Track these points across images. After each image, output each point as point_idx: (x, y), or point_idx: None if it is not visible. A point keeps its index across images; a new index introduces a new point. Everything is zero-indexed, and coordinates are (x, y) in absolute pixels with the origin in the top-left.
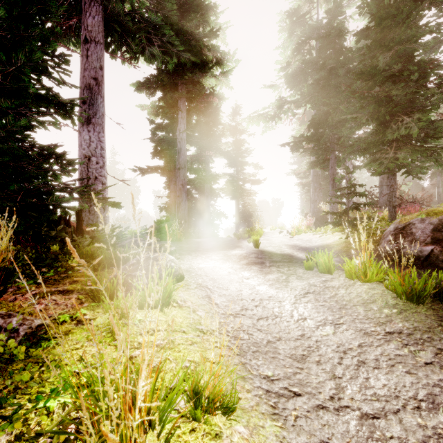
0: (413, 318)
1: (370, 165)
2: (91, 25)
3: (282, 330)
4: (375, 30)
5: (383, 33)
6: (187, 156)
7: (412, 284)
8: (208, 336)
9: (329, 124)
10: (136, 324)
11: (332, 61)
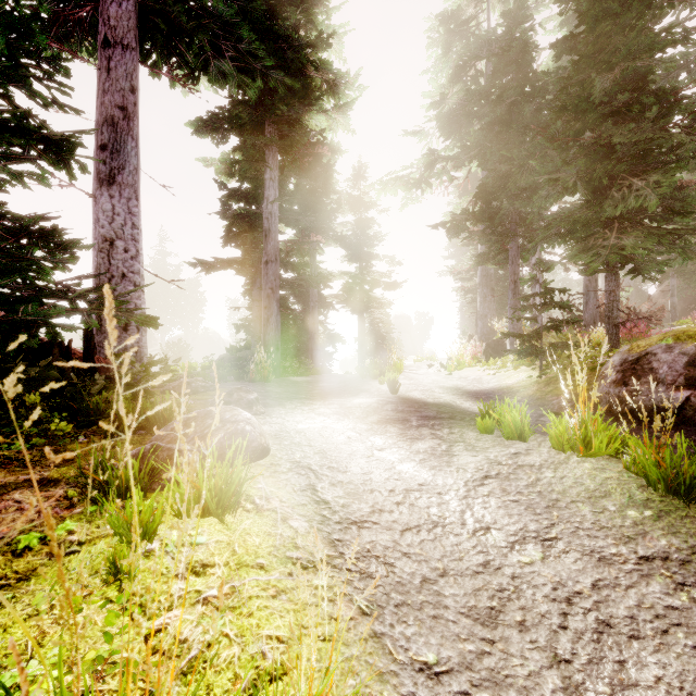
0: (685, 528)
1: (579, 258)
2: (116, 17)
3: (447, 554)
4: (585, 38)
5: (599, 44)
6: (281, 244)
7: (677, 464)
8: (308, 573)
9: (509, 194)
10: (168, 552)
11: (514, 93)
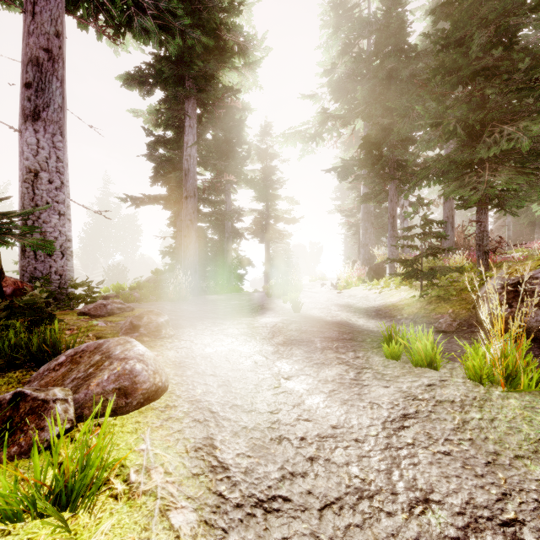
0: None
1: (458, 193)
2: None
3: None
4: (460, 6)
5: (471, 10)
6: (201, 184)
7: None
8: None
9: (389, 144)
10: None
11: (393, 60)
